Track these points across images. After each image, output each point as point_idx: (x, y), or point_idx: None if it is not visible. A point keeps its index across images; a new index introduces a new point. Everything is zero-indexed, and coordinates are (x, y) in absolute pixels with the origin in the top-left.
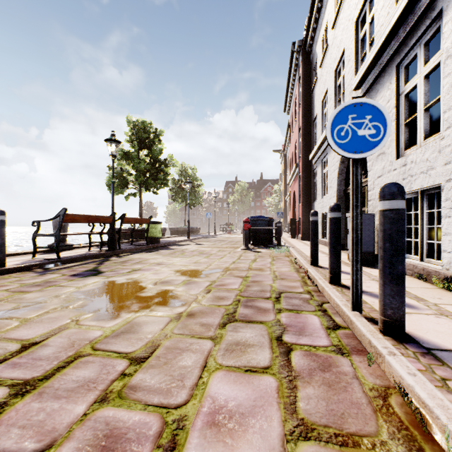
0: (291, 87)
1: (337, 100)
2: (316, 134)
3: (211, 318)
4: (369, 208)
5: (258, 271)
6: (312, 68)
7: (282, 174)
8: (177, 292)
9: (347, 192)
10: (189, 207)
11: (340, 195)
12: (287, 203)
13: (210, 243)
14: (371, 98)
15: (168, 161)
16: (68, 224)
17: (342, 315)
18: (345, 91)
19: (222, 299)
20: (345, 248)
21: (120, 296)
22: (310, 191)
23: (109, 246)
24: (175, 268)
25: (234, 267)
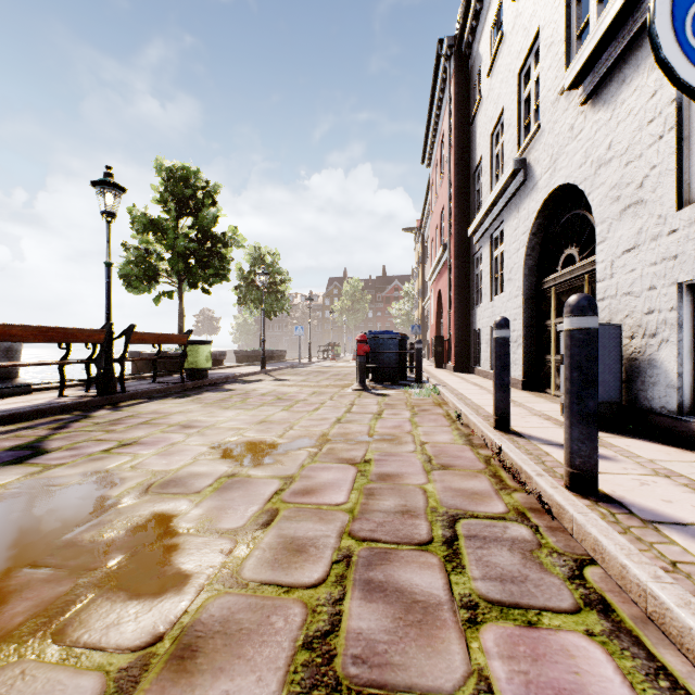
0: (434, 120)
1: (523, 125)
2: (480, 193)
3: (250, 673)
4: (601, 314)
5: (389, 444)
6: (472, 82)
7: (418, 265)
8: (186, 524)
9: (542, 287)
10: (268, 316)
11: (529, 293)
12: (425, 311)
13: (300, 377)
14: (605, 100)
15: (228, 237)
16: (19, 346)
17: (692, 650)
18: (541, 103)
19: (302, 551)
20: (538, 389)
21: (17, 546)
22: (468, 290)
23: (100, 388)
24: (215, 436)
25: (338, 433)
